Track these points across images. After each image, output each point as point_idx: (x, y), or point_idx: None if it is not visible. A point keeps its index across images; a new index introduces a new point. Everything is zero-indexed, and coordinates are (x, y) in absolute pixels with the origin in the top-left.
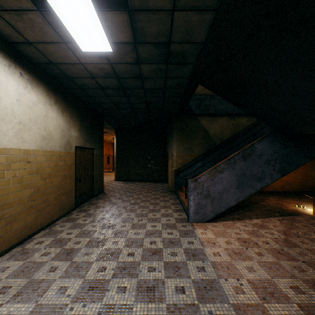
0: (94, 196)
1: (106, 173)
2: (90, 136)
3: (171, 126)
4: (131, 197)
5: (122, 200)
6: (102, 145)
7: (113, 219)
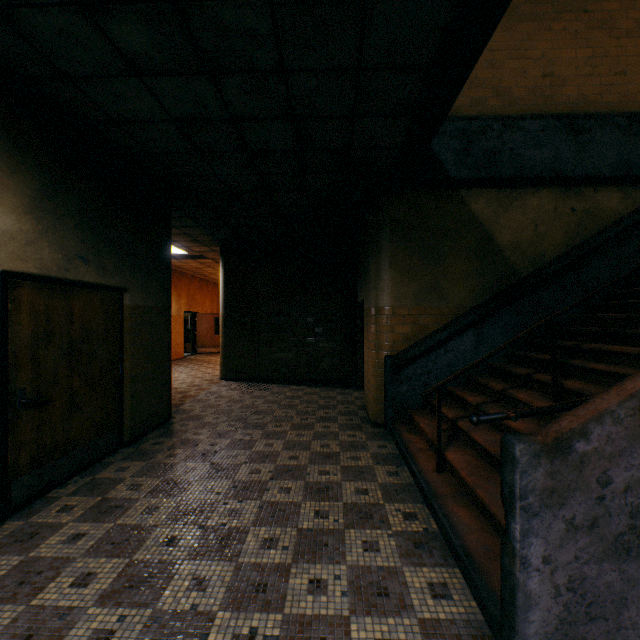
0: (126, 443)
1: (208, 358)
2: (101, 245)
3: (375, 220)
4: (243, 450)
5: (208, 466)
6: (164, 281)
7: (107, 632)
